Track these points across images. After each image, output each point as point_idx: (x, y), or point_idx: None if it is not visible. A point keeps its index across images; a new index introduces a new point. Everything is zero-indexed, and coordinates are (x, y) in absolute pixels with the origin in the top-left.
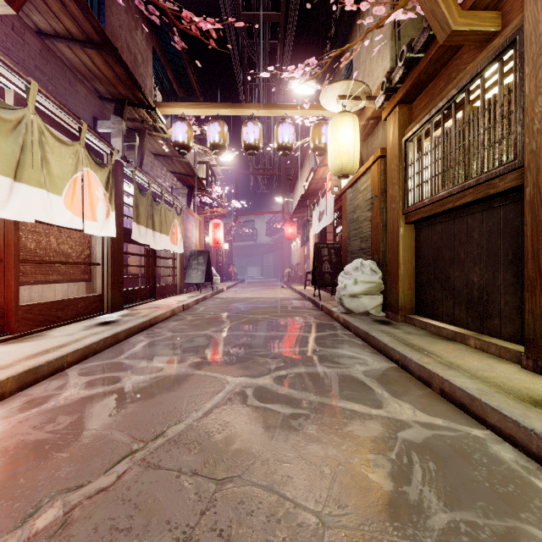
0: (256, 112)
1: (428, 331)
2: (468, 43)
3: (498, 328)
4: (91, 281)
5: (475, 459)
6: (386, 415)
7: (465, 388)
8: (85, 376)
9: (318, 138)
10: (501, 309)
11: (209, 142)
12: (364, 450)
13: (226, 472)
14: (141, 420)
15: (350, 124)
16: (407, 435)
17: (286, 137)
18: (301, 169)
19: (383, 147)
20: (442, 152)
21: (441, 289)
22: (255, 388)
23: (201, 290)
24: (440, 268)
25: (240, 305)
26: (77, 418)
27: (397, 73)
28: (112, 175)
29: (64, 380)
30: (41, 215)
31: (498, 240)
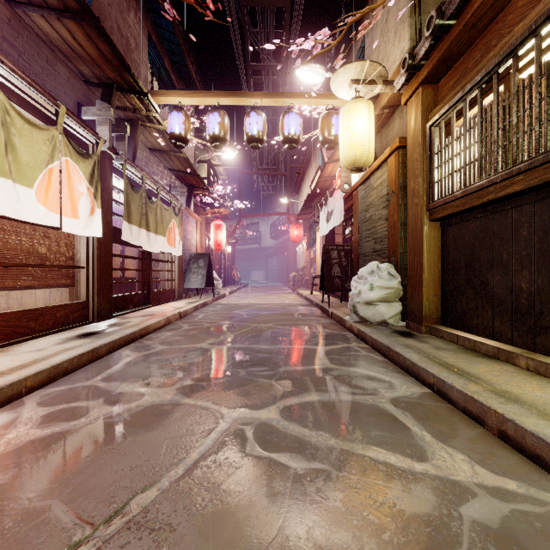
0: (259, 101)
1: (460, 346)
2: None
3: None
4: (74, 286)
5: None
6: (436, 473)
7: (542, 435)
8: (45, 406)
9: (328, 129)
10: None
11: (208, 134)
12: (418, 543)
13: None
14: (98, 482)
15: (364, 110)
16: (475, 512)
17: (293, 128)
18: (306, 169)
19: (401, 137)
20: (479, 134)
21: (476, 296)
22: (256, 425)
23: (202, 296)
24: (475, 271)
25: (243, 312)
26: (10, 478)
27: (422, 46)
28: (97, 168)
29: (16, 413)
30: (4, 209)
31: None
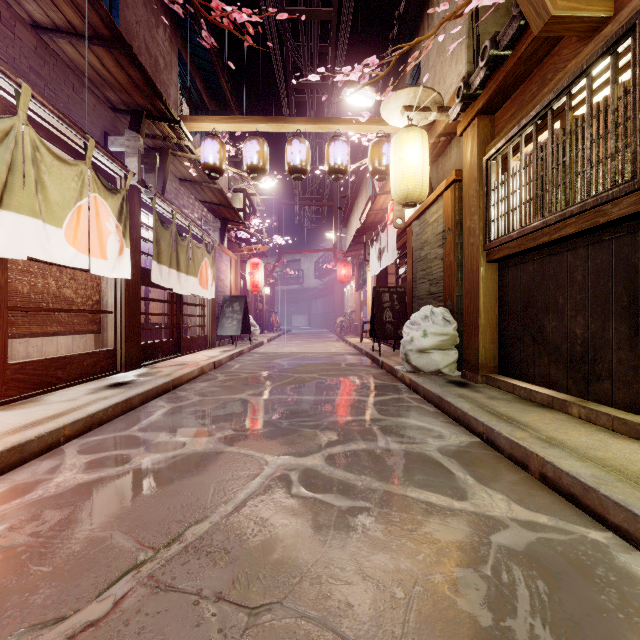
0: (302, 127)
1: (516, 395)
2: (571, 34)
3: (609, 393)
4: (100, 333)
5: (599, 576)
6: (473, 509)
7: (576, 474)
8: (86, 454)
9: (378, 159)
10: (613, 369)
11: (246, 164)
12: (448, 561)
13: (262, 597)
14: (153, 517)
15: (417, 140)
16: (504, 539)
17: (339, 158)
18: (356, 199)
19: (458, 169)
20: (535, 173)
21: (533, 343)
22: (301, 471)
23: (237, 344)
24: (532, 316)
25: (284, 361)
26: (69, 514)
27: (477, 75)
28: (126, 203)
29: (59, 460)
30: (34, 251)
31: (609, 282)
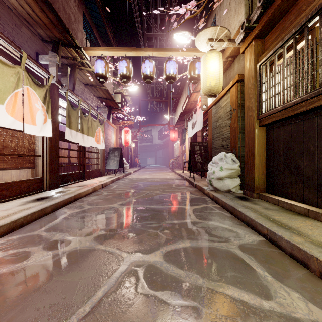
0: (151, 53)
1: (280, 207)
2: None
3: None
4: (34, 168)
5: None
6: (280, 310)
7: None
8: (1, 251)
9: (193, 71)
10: None
11: (119, 74)
12: None
13: None
14: (23, 319)
15: (216, 58)
16: None
17: (171, 70)
18: (180, 98)
19: (240, 74)
20: (294, 68)
21: (291, 174)
22: (146, 267)
23: (117, 173)
24: (290, 158)
25: (141, 183)
26: None
27: (255, 13)
28: (49, 93)
29: None
30: None
31: None
